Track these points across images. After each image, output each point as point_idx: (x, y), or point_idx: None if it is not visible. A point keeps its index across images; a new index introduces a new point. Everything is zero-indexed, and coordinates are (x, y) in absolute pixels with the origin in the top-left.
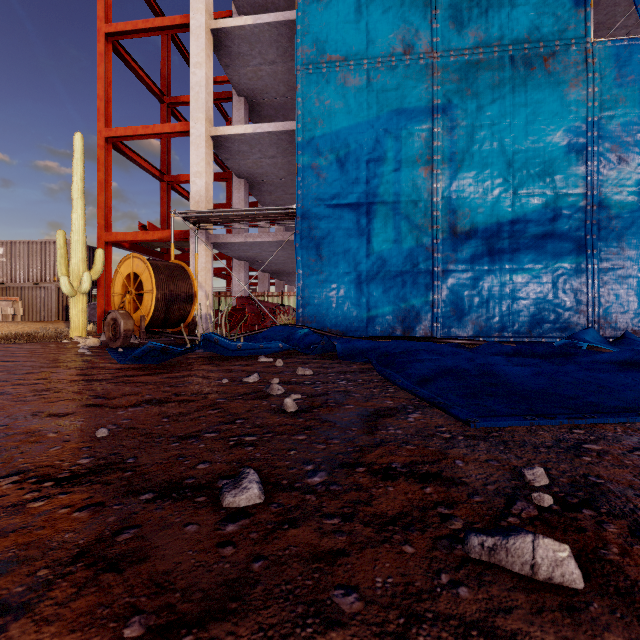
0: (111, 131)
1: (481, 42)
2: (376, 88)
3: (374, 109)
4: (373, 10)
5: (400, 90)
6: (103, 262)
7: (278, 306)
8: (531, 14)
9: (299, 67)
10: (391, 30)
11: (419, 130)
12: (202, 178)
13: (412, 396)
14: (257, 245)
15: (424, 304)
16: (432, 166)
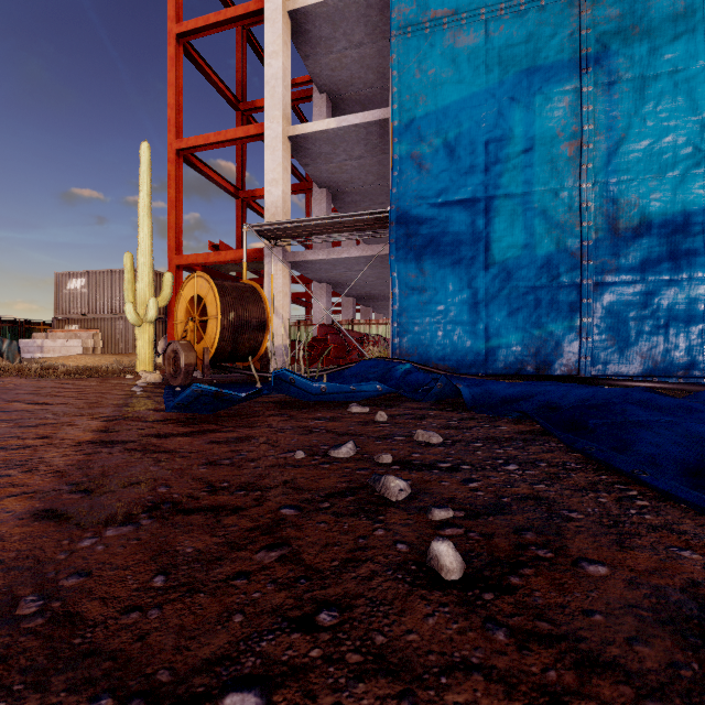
0: (182, 142)
1: None
2: (498, 44)
3: (495, 72)
4: None
5: (532, 42)
6: (171, 287)
7: (366, 336)
8: None
9: (395, 32)
10: None
11: (560, 93)
12: (278, 186)
13: None
14: (341, 263)
15: (568, 330)
16: (580, 140)
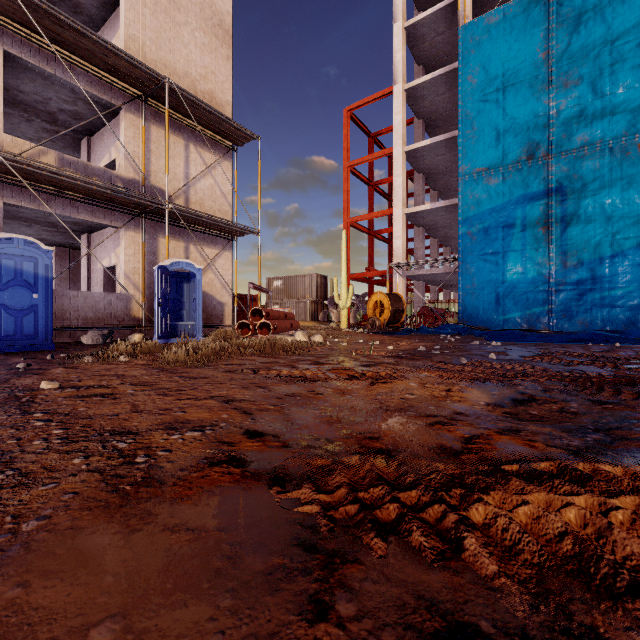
0: (350, 219)
1: (586, 143)
2: (509, 183)
3: (508, 196)
4: (507, 137)
5: (525, 182)
6: (352, 291)
7: (446, 312)
8: (627, 117)
9: (459, 178)
10: (519, 147)
11: (539, 204)
12: (400, 240)
13: (486, 340)
14: (432, 275)
15: (543, 311)
16: (548, 226)
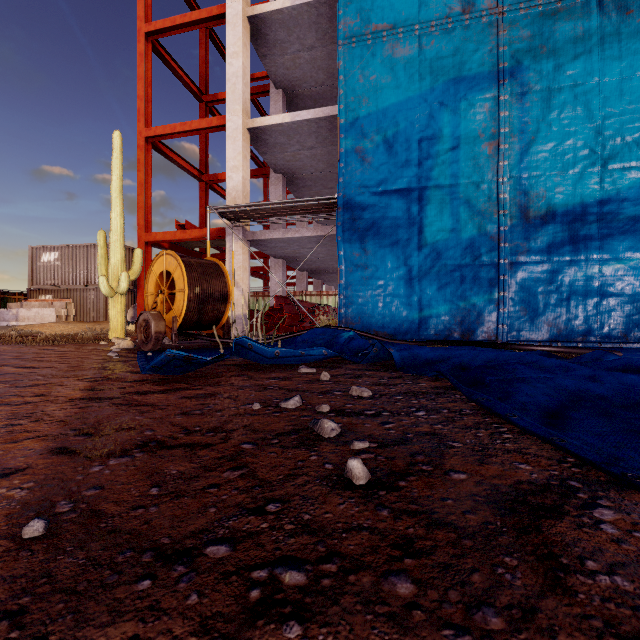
0: (150, 130)
1: None
2: (429, 56)
3: (427, 80)
4: None
5: (458, 55)
6: (141, 262)
7: (317, 306)
8: None
9: (341, 41)
10: None
11: (481, 100)
12: (239, 173)
13: (554, 452)
14: (295, 241)
15: (488, 302)
16: (498, 141)
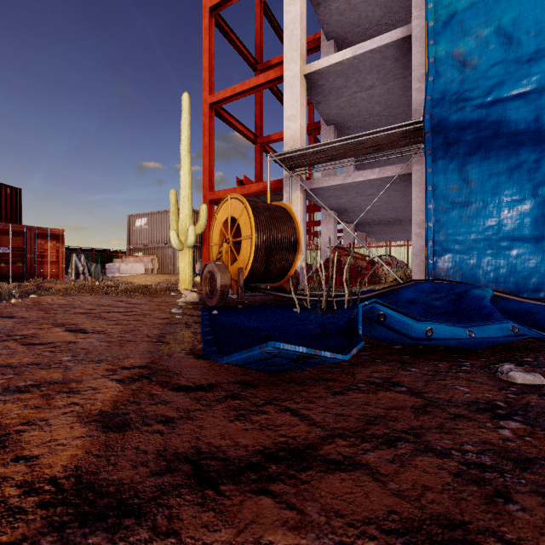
0: (214, 97)
1: None
2: None
3: None
4: None
5: None
6: (206, 217)
7: (378, 257)
8: None
9: None
10: None
11: None
12: (296, 121)
13: None
14: (355, 187)
15: None
16: None
